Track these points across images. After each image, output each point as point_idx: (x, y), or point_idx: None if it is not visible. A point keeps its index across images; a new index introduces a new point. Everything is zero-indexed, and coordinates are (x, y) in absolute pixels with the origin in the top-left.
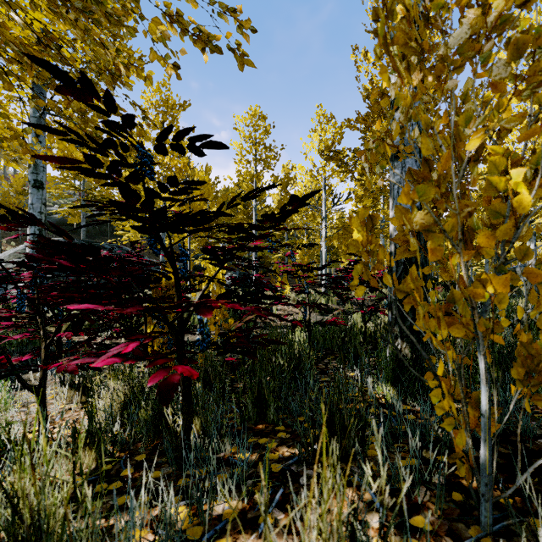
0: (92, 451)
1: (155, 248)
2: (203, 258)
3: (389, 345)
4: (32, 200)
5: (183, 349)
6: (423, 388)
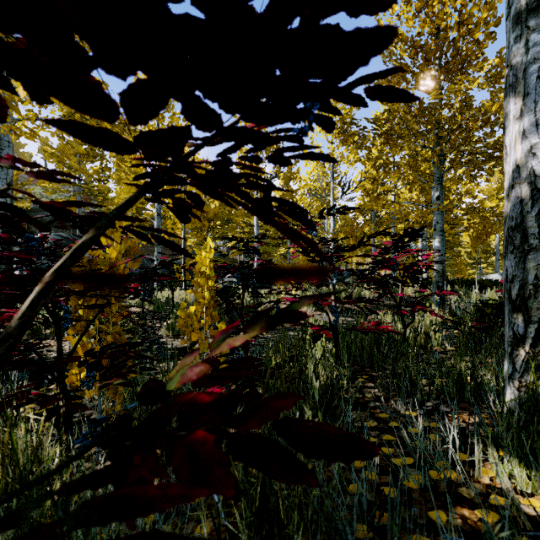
0: None
1: None
2: (67, 131)
3: (519, 380)
4: None
5: None
6: None
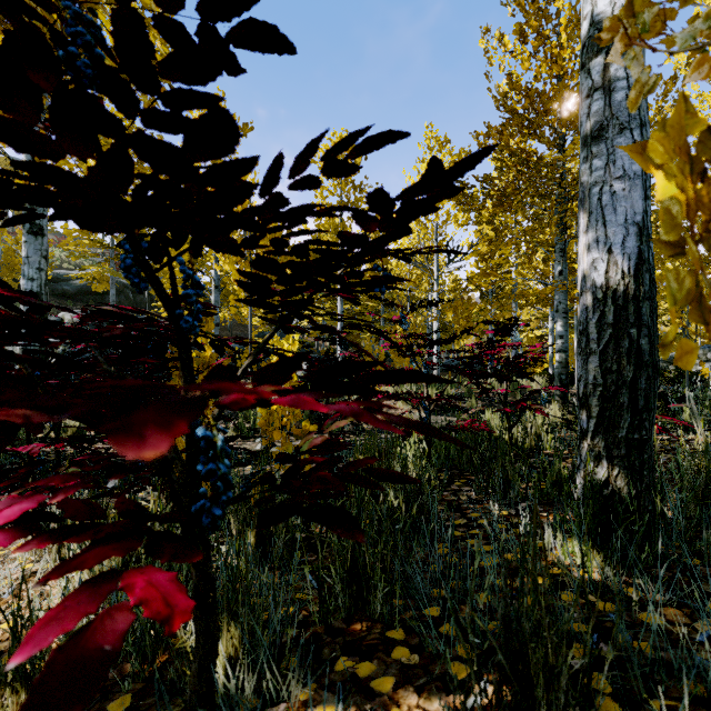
0: (20, 695)
1: (136, 276)
2: (243, 302)
3: (583, 470)
4: (27, 251)
5: (184, 502)
6: (652, 550)
